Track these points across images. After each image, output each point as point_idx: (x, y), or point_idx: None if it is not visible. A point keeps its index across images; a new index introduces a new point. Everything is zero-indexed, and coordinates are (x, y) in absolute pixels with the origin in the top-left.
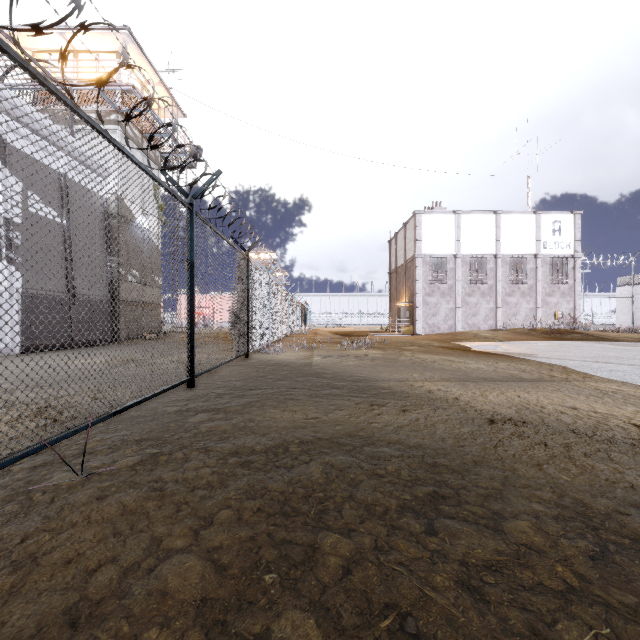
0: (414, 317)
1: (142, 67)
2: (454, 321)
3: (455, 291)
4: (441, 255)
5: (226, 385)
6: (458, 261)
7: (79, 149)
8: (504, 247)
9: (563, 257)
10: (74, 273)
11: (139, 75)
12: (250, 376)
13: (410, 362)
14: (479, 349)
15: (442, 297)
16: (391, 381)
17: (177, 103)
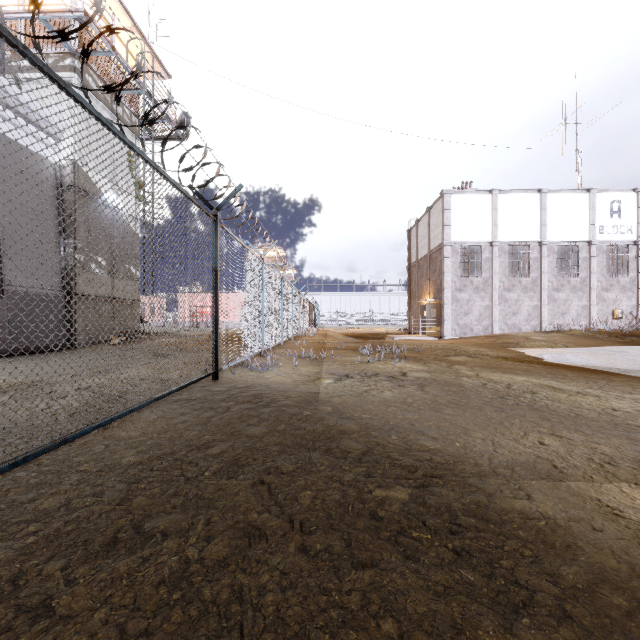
0: (442, 316)
1: (108, 3)
2: (490, 321)
3: (491, 285)
4: (474, 243)
5: (72, 501)
6: (495, 250)
7: (12, 93)
8: (551, 233)
9: (623, 244)
10: (3, 257)
11: (106, 16)
12: (177, 445)
13: (491, 393)
14: (562, 362)
15: (475, 293)
16: (523, 479)
17: (158, 58)
